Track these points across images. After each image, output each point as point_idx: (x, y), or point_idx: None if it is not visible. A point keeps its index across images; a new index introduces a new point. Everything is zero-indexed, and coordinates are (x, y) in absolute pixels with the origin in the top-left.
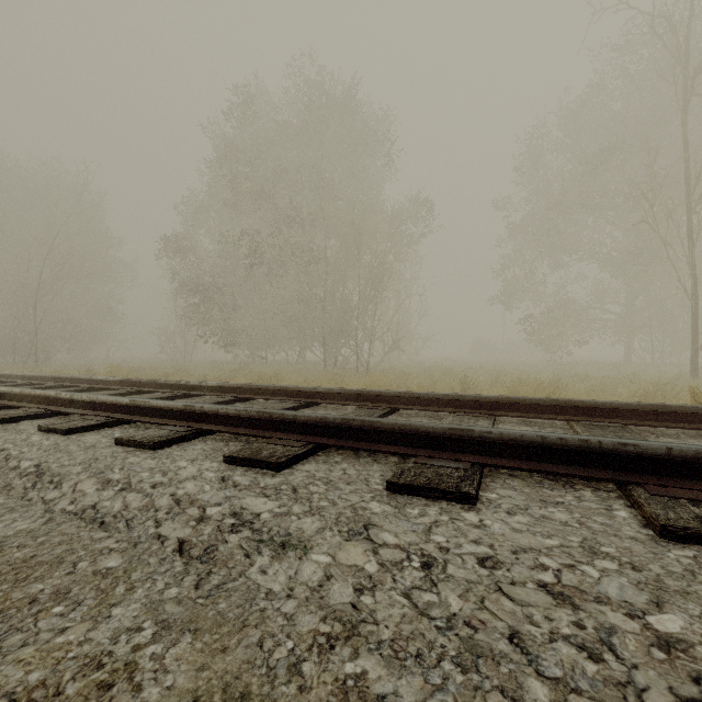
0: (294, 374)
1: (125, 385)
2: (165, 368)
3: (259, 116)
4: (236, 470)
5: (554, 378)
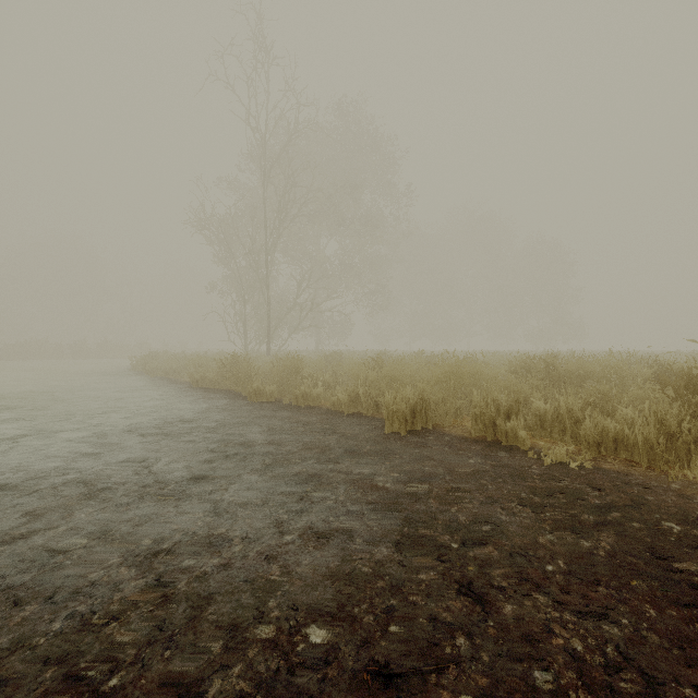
0: None
1: None
2: None
3: None
4: None
5: None
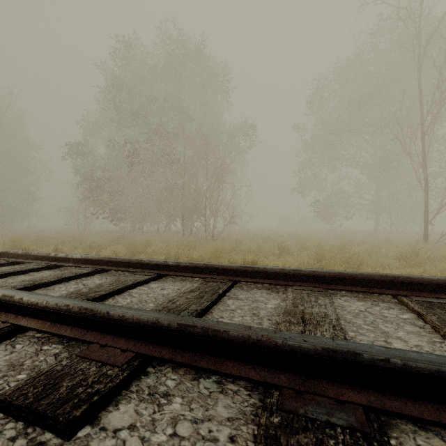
0: (161, 240)
1: (4, 256)
2: (64, 236)
3: (137, 60)
4: (0, 434)
5: (342, 244)
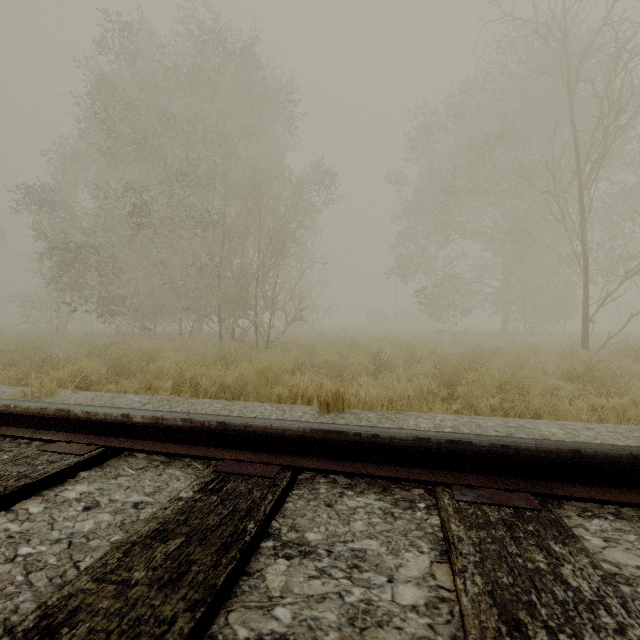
0: (181, 349)
1: None
2: (7, 343)
3: (144, 56)
4: None
5: (473, 354)
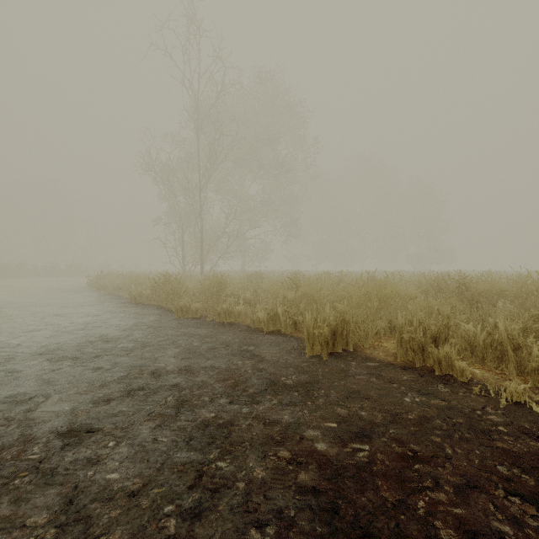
0: None
1: None
2: None
3: None
4: None
5: None
